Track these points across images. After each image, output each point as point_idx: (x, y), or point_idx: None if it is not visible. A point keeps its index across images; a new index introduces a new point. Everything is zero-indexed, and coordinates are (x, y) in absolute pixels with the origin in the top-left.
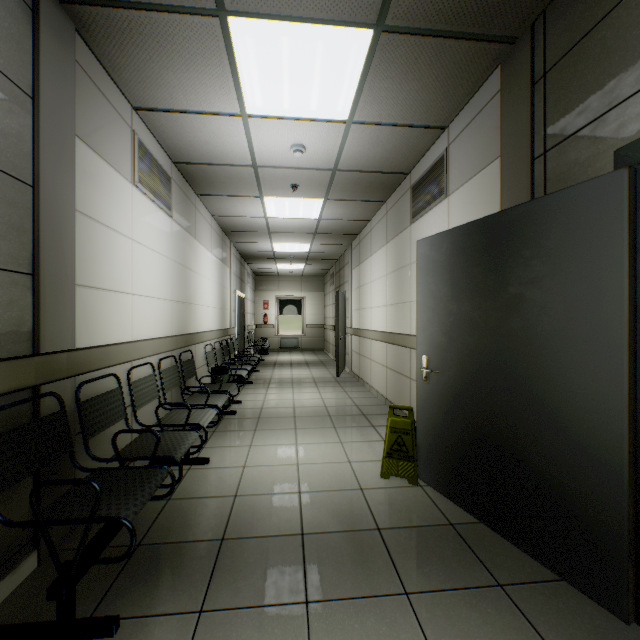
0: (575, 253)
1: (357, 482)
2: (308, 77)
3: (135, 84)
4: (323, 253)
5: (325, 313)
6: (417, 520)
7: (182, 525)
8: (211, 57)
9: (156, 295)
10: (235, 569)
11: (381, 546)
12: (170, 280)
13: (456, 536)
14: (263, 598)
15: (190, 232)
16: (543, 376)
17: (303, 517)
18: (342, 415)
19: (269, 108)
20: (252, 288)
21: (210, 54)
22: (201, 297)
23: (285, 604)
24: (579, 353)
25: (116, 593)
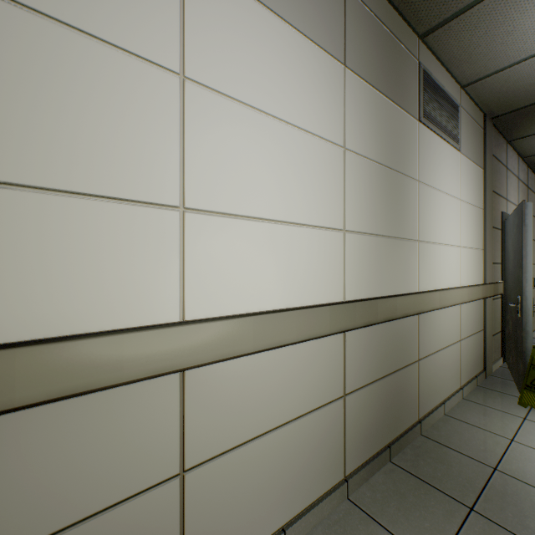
0: None
1: None
2: None
3: None
4: None
5: None
6: None
7: None
8: None
9: None
10: None
11: None
12: None
13: None
14: None
15: None
16: None
17: None
18: None
19: None
20: None
21: None
22: None
23: None
24: None
25: None
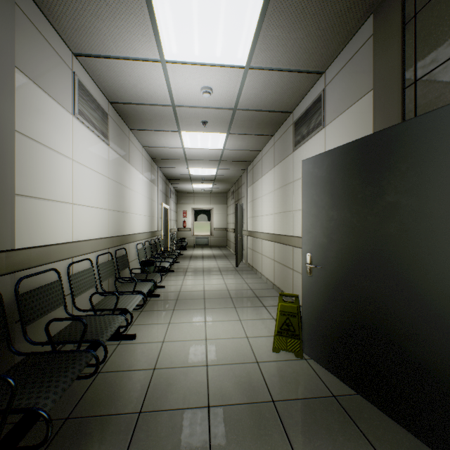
0: None
1: (254, 356)
2: (214, 25)
3: (72, 32)
4: (226, 176)
5: (227, 220)
6: (305, 392)
7: (107, 398)
8: (133, 6)
9: (95, 205)
10: (148, 444)
11: (276, 419)
12: (107, 194)
13: (339, 408)
14: None
15: (124, 157)
16: (420, 274)
17: (209, 389)
18: (240, 297)
19: (183, 54)
20: (174, 202)
21: (132, 3)
22: (134, 207)
23: None
24: None
25: None
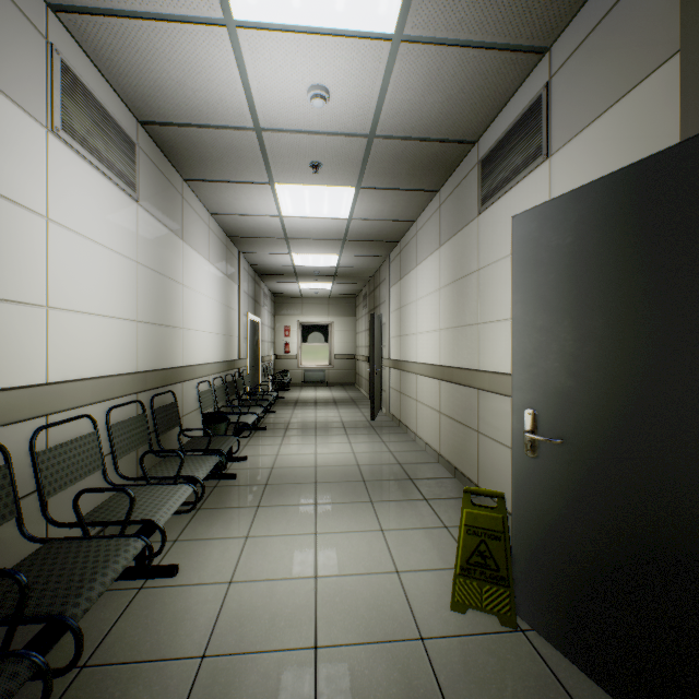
0: None
1: (413, 621)
2: None
3: None
4: (354, 268)
5: (356, 341)
6: None
7: None
8: None
9: (105, 312)
10: None
11: None
12: (134, 291)
13: None
14: None
15: (173, 229)
16: None
17: None
18: (381, 480)
19: (268, 6)
20: (270, 312)
21: None
22: (192, 319)
23: None
24: None
25: None
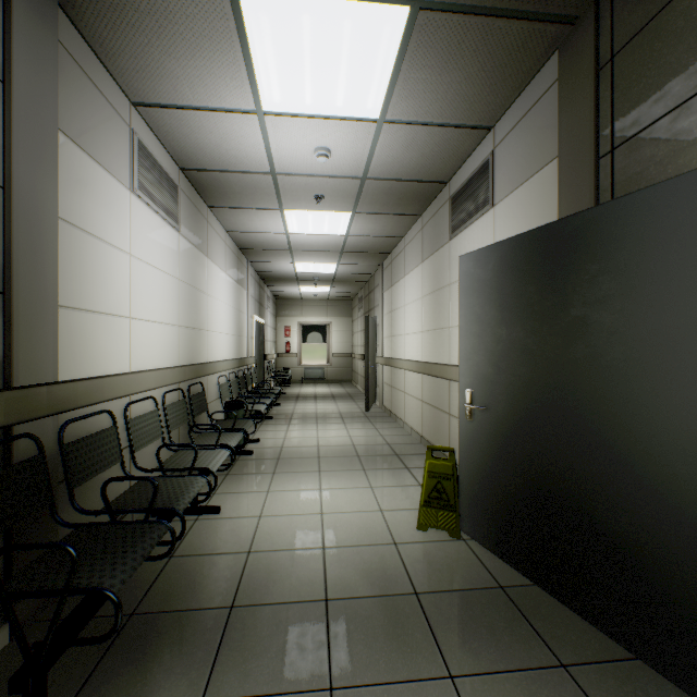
0: (654, 267)
1: (390, 535)
2: (333, 66)
3: (133, 74)
4: (351, 274)
5: (353, 341)
6: (461, 582)
7: (185, 589)
8: (220, 40)
9: (160, 319)
10: (245, 645)
11: (419, 615)
12: (177, 303)
13: (508, 602)
14: (278, 684)
15: (201, 249)
16: (613, 414)
17: (327, 579)
18: (372, 455)
19: (289, 104)
20: (272, 313)
21: (219, 37)
22: (214, 322)
23: (305, 692)
24: (659, 387)
25: (100, 677)
